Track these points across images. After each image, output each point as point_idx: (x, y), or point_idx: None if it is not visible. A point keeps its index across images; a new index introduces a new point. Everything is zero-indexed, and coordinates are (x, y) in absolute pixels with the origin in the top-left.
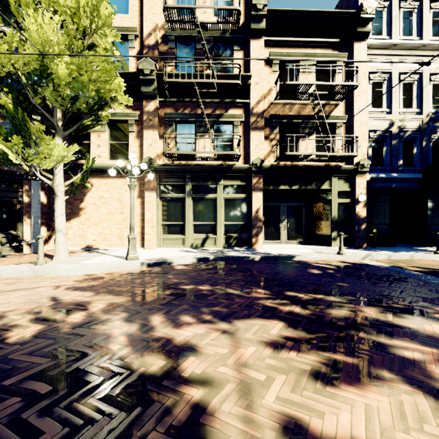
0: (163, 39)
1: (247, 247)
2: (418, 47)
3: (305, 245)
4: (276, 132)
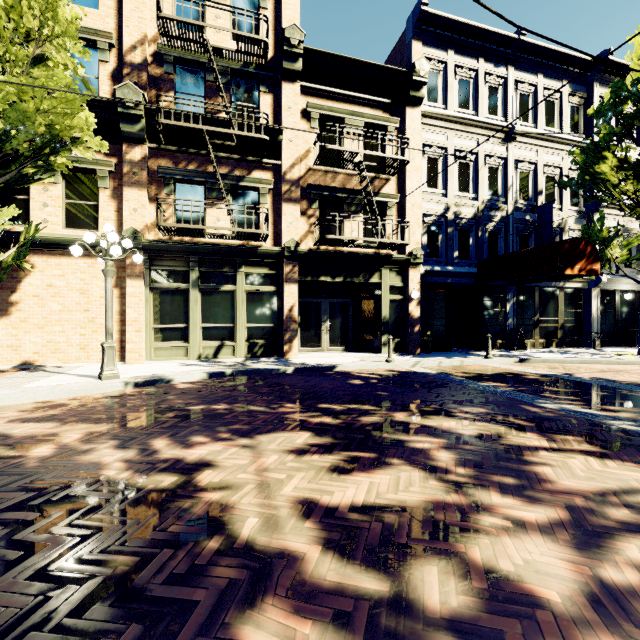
0: (155, 58)
1: (278, 357)
2: (474, 124)
3: (352, 353)
4: (316, 206)
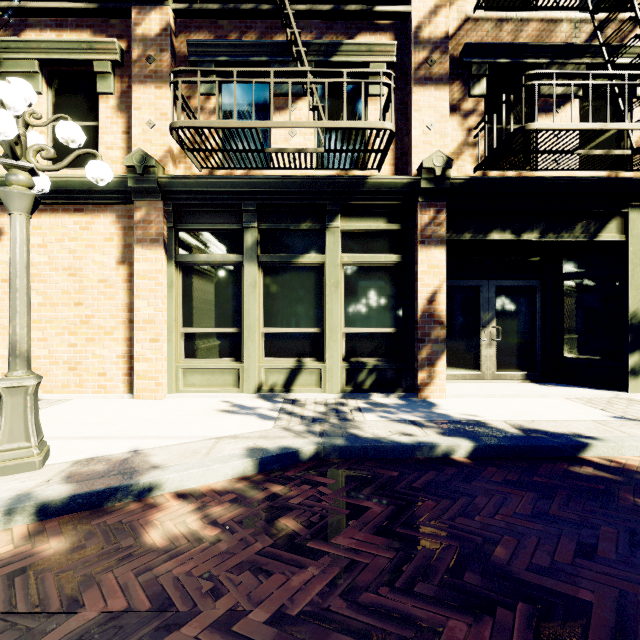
0: None
1: (405, 392)
2: None
3: (549, 387)
4: (480, 91)
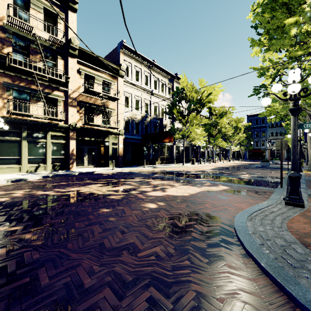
0: (1, 28)
1: (67, 170)
2: (140, 87)
3: (97, 168)
4: (83, 109)
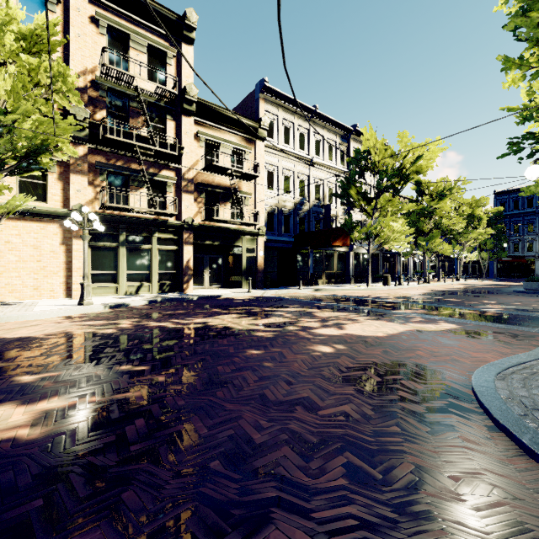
0: (93, 84)
1: (180, 292)
2: (292, 154)
3: (224, 289)
4: (203, 196)
